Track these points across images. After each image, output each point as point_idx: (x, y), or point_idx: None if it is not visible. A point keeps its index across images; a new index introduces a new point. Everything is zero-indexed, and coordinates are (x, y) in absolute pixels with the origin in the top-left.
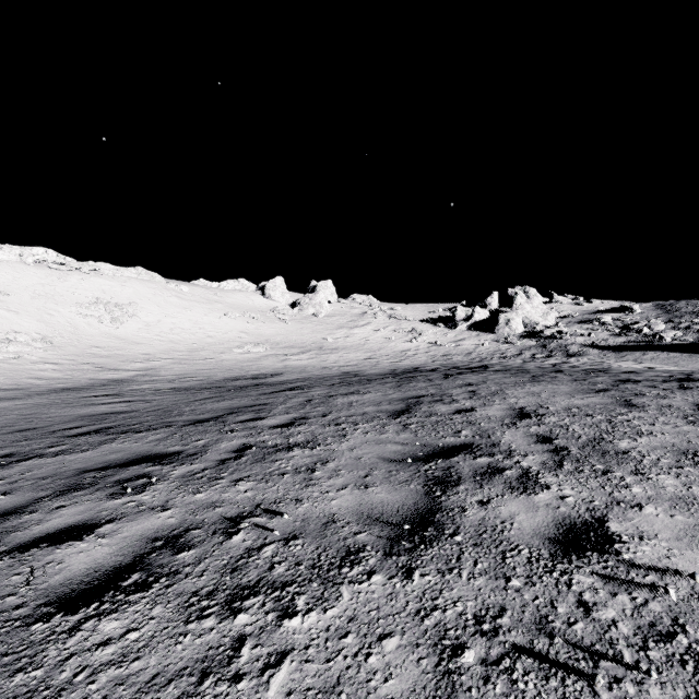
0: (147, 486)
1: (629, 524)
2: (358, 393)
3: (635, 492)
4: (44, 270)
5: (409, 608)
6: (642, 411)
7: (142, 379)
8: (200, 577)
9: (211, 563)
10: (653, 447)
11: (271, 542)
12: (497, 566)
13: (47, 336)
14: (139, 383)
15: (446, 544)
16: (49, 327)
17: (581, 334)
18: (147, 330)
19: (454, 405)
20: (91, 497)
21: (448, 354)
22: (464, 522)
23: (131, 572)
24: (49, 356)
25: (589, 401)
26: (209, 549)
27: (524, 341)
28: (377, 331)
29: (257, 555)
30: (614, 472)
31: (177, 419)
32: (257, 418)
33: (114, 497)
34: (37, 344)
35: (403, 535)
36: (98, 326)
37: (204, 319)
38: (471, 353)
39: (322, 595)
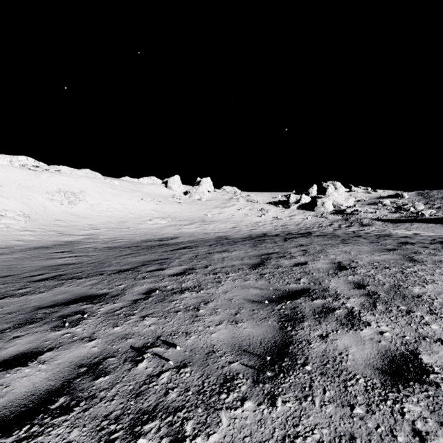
0: (81, 320)
1: (437, 357)
2: (228, 251)
3: (434, 328)
4: (25, 170)
5: (275, 435)
6: (423, 264)
7: (87, 241)
8: (111, 401)
9: (120, 388)
10: (438, 292)
11: (167, 369)
12: (341, 394)
13: (27, 213)
14: (85, 244)
15: (299, 373)
16: (28, 207)
17: (370, 212)
18: (92, 209)
19: (293, 260)
20: (39, 329)
21: (285, 224)
22: (311, 353)
23: (59, 396)
24: (28, 226)
25: (384, 257)
26: (120, 376)
27: (334, 216)
28: (239, 210)
29: (155, 381)
30: (414, 312)
31: (107, 269)
32: (160, 269)
33: (56, 329)
34: (20, 218)
35: (266, 364)
36: (60, 206)
37: (128, 202)
38: (299, 224)
39: (206, 421)
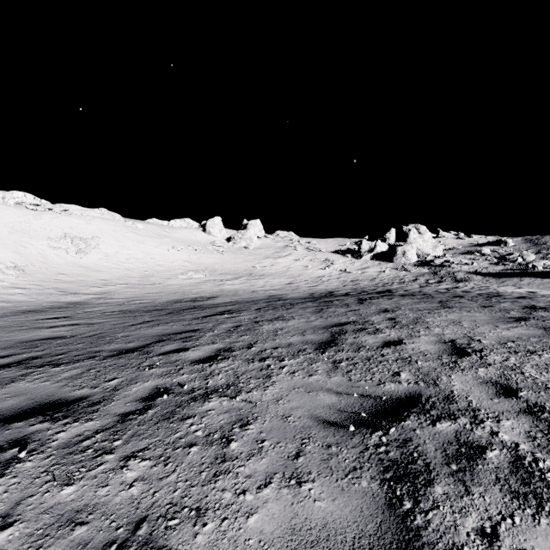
0: (12, 464)
1: None
2: (283, 319)
3: None
4: (22, 210)
5: None
6: None
7: (97, 302)
8: None
9: None
10: None
11: None
12: None
13: (20, 265)
14: (92, 306)
15: None
16: (23, 257)
17: (465, 263)
18: (107, 260)
19: (380, 336)
20: None
21: (356, 279)
22: None
23: None
24: (19, 282)
25: (517, 332)
26: None
27: (418, 269)
28: (297, 260)
29: None
30: None
31: (104, 348)
32: (181, 349)
33: None
34: (10, 272)
35: None
36: (65, 256)
37: (155, 251)
38: (375, 279)
39: None
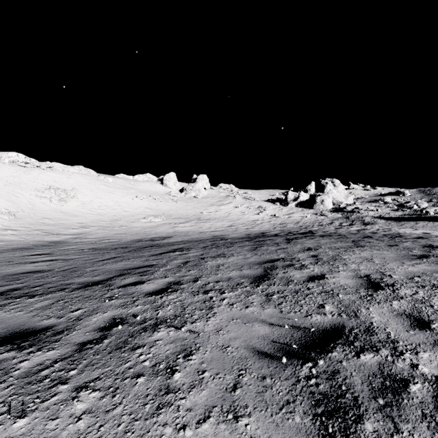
0: None
1: None
2: (224, 256)
3: None
4: (15, 167)
5: None
6: None
7: (74, 241)
8: None
9: None
10: None
11: None
12: None
13: (12, 211)
14: (70, 244)
15: None
16: (15, 204)
17: (371, 210)
18: (83, 207)
19: (305, 271)
20: None
21: (283, 223)
22: None
23: None
24: (11, 225)
25: (421, 268)
26: None
27: (334, 214)
28: (236, 207)
29: None
30: None
31: (74, 281)
32: (138, 282)
33: None
34: (4, 216)
35: None
36: (49, 204)
37: (122, 199)
38: (299, 222)
39: None
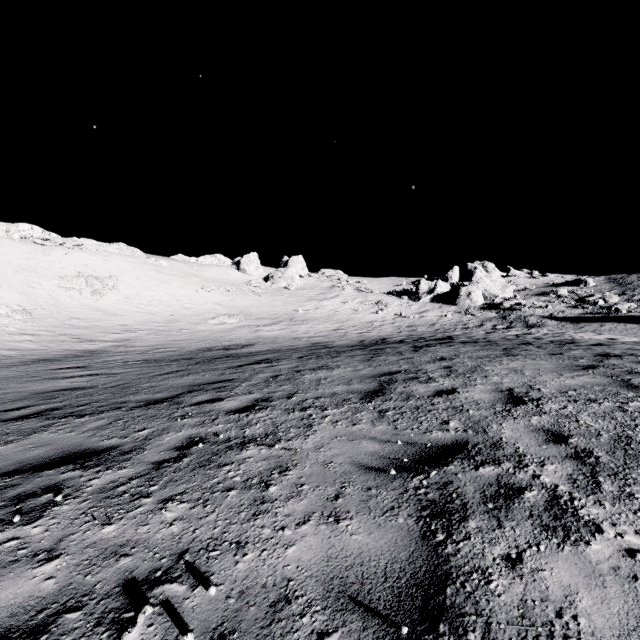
0: (49, 508)
1: None
2: (327, 368)
3: None
4: (29, 245)
5: None
6: None
7: (116, 350)
8: None
9: None
10: None
11: None
12: None
13: (27, 308)
14: (112, 355)
15: None
16: (30, 299)
17: (539, 306)
18: (126, 302)
19: (432, 385)
20: None
21: (413, 325)
22: (495, 611)
23: None
24: (28, 327)
25: (582, 381)
26: None
27: (485, 312)
28: (345, 303)
29: None
30: None
31: (130, 399)
32: (215, 399)
33: None
34: (17, 316)
35: None
36: (79, 298)
37: (182, 292)
38: (434, 324)
39: None
